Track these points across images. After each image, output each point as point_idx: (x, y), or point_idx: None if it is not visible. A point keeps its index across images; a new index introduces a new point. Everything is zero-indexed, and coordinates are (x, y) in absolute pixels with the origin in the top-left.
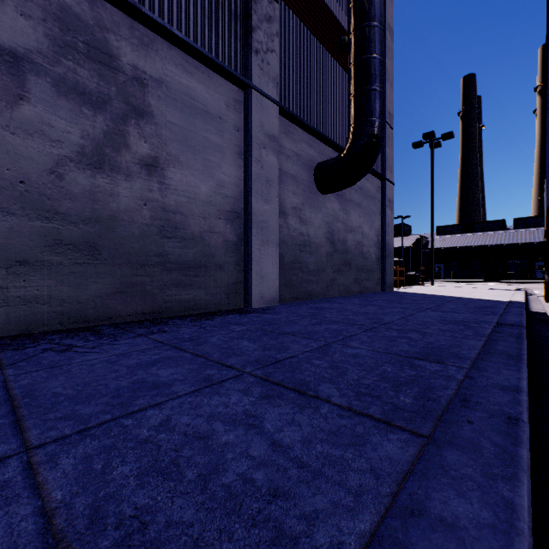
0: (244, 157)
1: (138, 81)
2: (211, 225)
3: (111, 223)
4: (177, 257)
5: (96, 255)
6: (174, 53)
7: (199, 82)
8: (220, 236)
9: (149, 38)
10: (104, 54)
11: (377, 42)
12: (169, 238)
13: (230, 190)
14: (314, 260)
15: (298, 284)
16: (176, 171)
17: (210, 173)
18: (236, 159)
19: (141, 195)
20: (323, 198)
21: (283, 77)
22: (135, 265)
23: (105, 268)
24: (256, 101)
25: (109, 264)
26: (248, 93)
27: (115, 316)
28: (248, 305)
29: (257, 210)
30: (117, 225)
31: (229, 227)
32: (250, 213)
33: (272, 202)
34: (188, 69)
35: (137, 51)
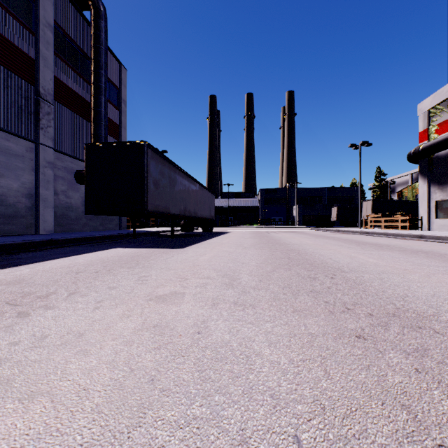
0: (36, 171)
1: None
2: (19, 200)
3: None
4: (3, 213)
5: None
6: (2, 134)
7: (13, 143)
8: (23, 204)
9: None
10: None
11: (103, 129)
12: None
13: (28, 185)
14: (75, 214)
15: (65, 225)
16: (3, 179)
17: (18, 179)
18: (31, 172)
19: None
20: (80, 186)
21: (57, 134)
22: None
23: None
24: (42, 149)
25: None
26: (38, 145)
27: None
28: (38, 233)
29: (43, 194)
30: None
31: (28, 200)
32: (39, 195)
33: (50, 190)
34: (8, 139)
35: None
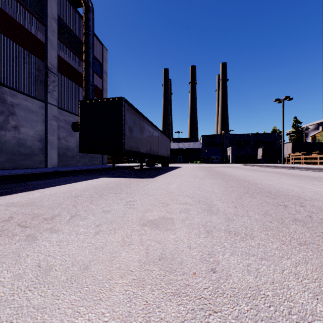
0: (45, 123)
1: (12, 105)
2: (34, 143)
3: (5, 143)
4: (23, 152)
5: (1, 151)
6: (22, 96)
7: (30, 103)
8: (37, 146)
9: (15, 93)
10: (3, 100)
11: (91, 92)
12: (21, 147)
13: (40, 133)
14: (71, 153)
15: (65, 161)
16: (23, 128)
17: (34, 128)
18: (42, 123)
19: (13, 135)
20: (75, 133)
21: (59, 96)
22: (11, 154)
23: (3, 155)
24: (49, 107)
25: (4, 154)
26: (46, 104)
27: (6, 167)
28: (46, 166)
29: (50, 138)
30: (6, 143)
31: (40, 143)
32: (47, 139)
33: (55, 136)
34: (27, 100)
35: (12, 97)
